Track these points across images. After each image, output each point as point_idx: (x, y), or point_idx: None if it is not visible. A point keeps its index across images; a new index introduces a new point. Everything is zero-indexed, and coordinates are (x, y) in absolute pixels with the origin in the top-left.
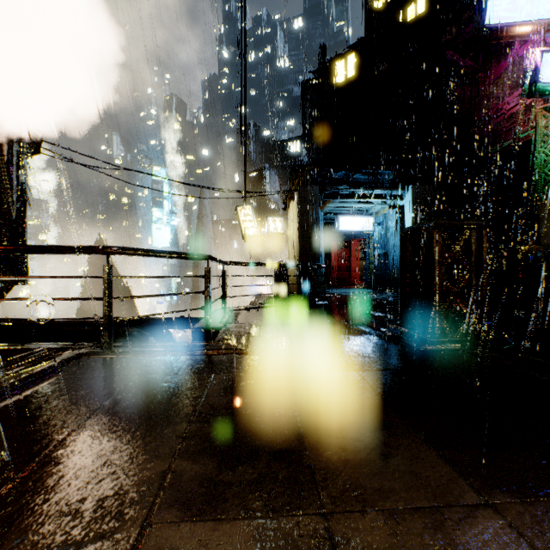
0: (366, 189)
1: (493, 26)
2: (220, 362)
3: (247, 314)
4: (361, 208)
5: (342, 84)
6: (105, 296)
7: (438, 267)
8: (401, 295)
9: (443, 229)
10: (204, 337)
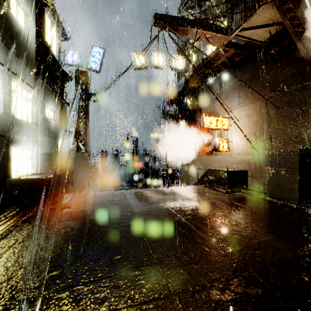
0: None
1: None
2: None
3: None
4: None
5: None
6: None
7: None
8: None
9: None
10: None
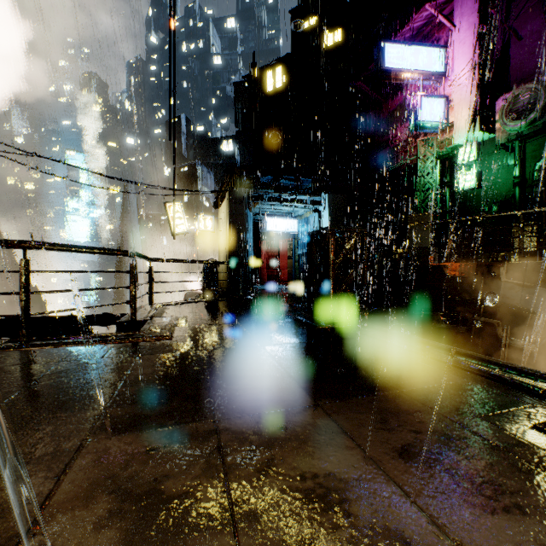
0: (290, 194)
1: (388, 68)
2: (145, 347)
3: (174, 308)
4: (287, 210)
5: (271, 93)
6: (21, 290)
7: (333, 264)
8: (308, 287)
9: (339, 234)
10: (129, 330)
